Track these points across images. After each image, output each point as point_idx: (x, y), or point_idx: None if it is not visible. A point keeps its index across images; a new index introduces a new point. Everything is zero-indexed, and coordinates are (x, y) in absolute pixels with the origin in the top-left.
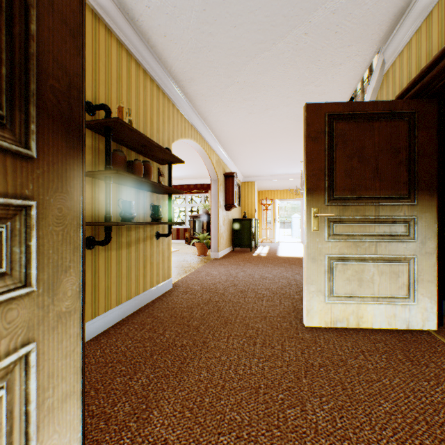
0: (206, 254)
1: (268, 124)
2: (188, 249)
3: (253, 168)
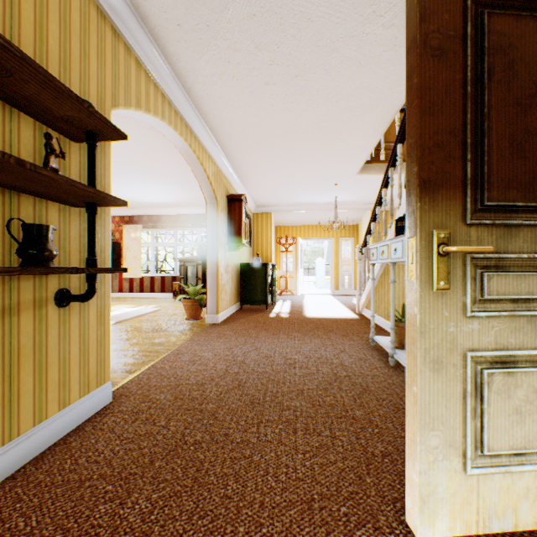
0: (199, 317)
1: (296, 111)
2: (175, 307)
3: (269, 193)
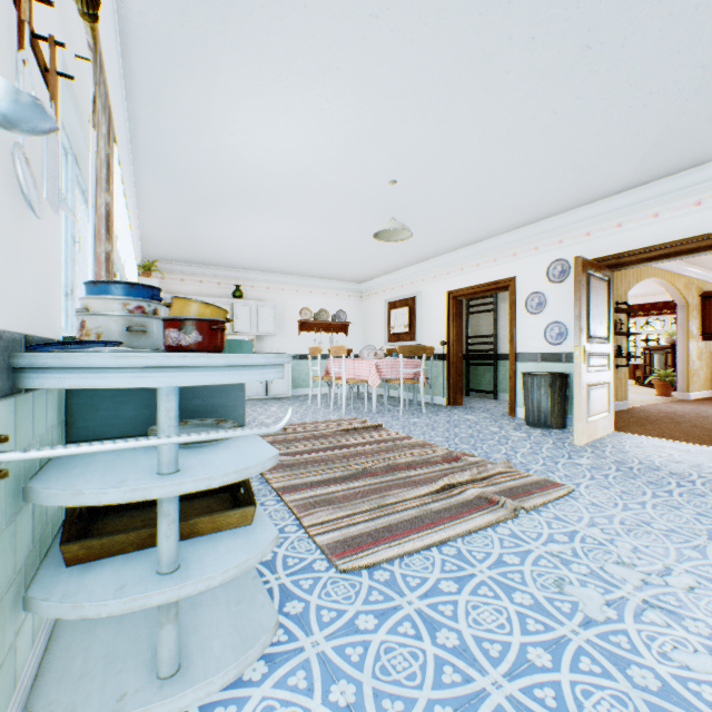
0: (668, 395)
1: None
2: (640, 390)
3: None
